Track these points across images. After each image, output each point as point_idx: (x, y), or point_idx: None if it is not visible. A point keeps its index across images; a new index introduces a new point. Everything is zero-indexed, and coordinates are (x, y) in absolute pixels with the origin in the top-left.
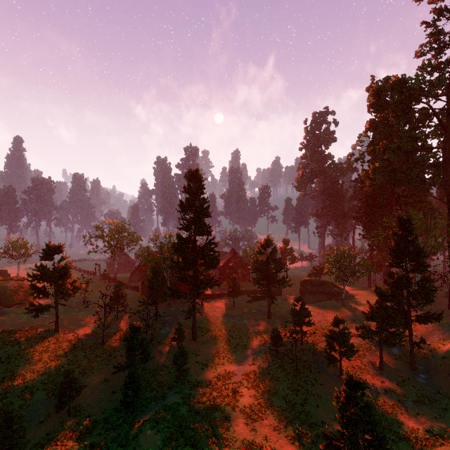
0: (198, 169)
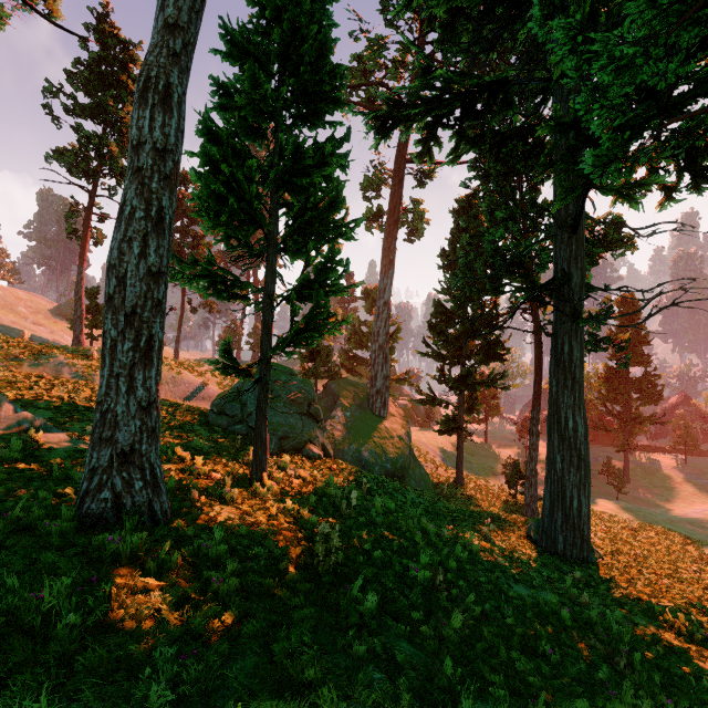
0: (633, 293)
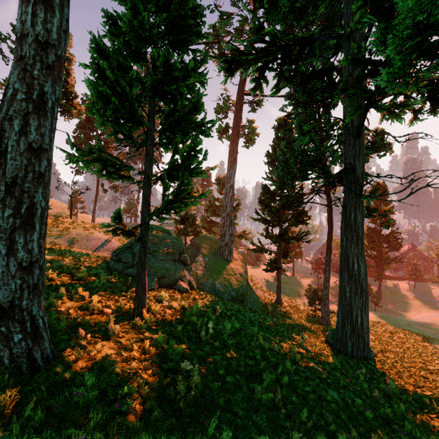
0: (384, 181)
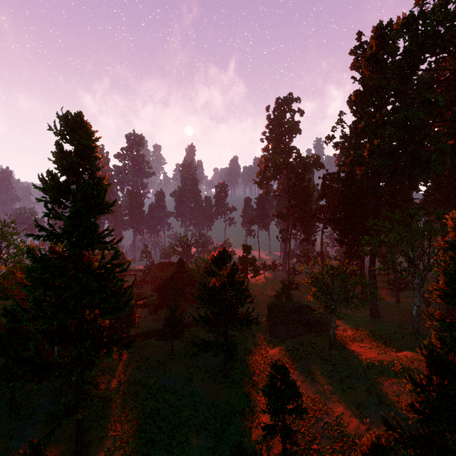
0: (81, 113)
